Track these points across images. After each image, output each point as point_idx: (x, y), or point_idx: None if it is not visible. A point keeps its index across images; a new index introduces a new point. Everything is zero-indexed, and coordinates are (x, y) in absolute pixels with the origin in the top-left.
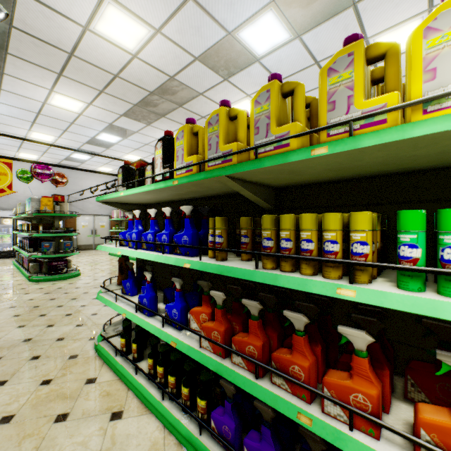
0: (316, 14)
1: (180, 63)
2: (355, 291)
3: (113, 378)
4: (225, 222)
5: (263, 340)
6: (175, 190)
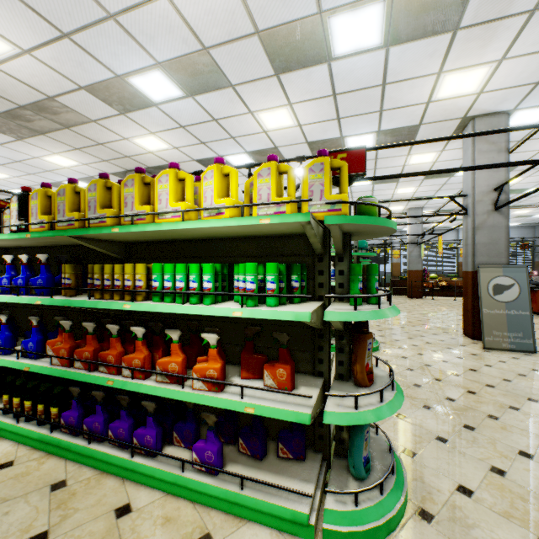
0: (203, 84)
1: (61, 87)
2: (131, 305)
3: None
4: (73, 268)
5: (96, 347)
6: (32, 240)
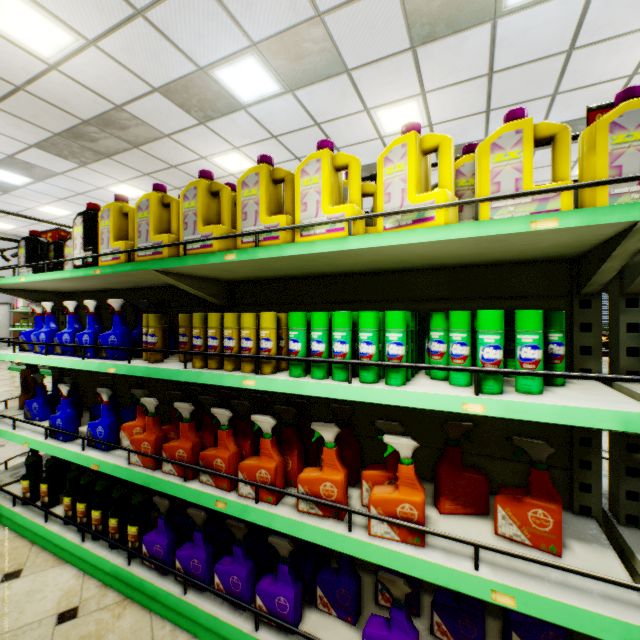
0: (308, 72)
1: (131, 91)
2: (256, 380)
3: (8, 536)
4: (159, 319)
5: (194, 442)
6: (101, 279)
